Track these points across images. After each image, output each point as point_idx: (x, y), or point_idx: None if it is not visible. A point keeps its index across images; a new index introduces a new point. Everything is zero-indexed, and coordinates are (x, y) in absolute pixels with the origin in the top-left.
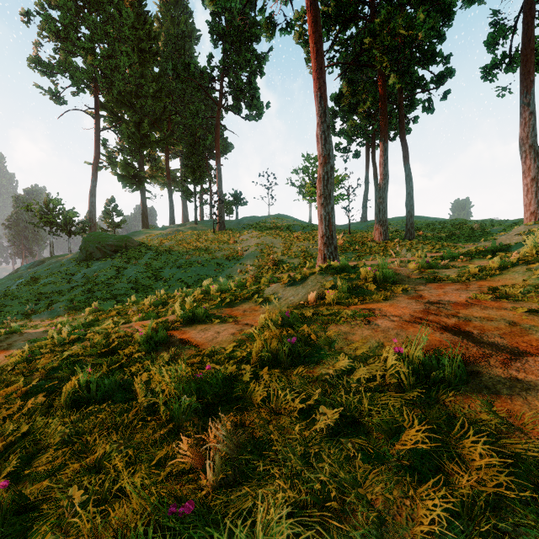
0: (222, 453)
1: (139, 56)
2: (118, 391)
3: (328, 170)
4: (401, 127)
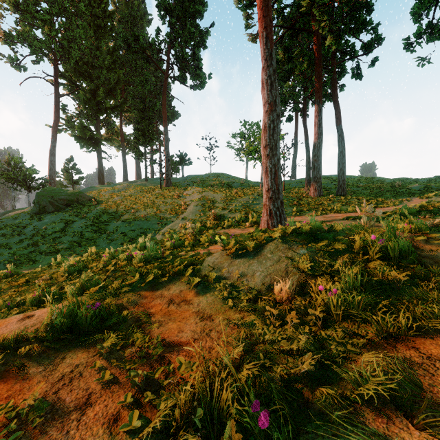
0: None
1: (95, 31)
2: None
3: (274, 118)
4: (334, 90)
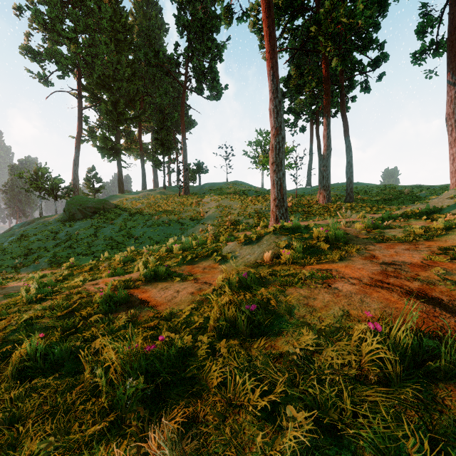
0: None
1: (116, 45)
2: (69, 359)
3: (279, 140)
4: (342, 105)
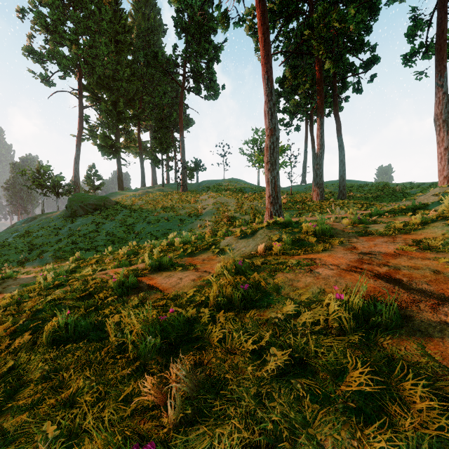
0: (183, 391)
1: (115, 46)
2: (93, 330)
3: (273, 141)
4: (335, 105)
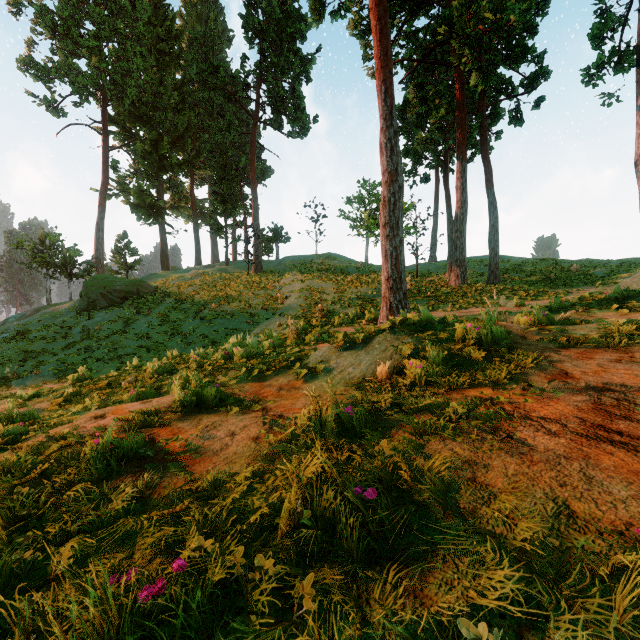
0: None
1: (157, 59)
2: (3, 590)
3: (395, 191)
4: (483, 142)
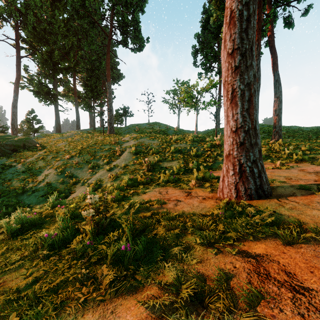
0: None
1: (51, 4)
2: None
3: None
4: (271, 35)
